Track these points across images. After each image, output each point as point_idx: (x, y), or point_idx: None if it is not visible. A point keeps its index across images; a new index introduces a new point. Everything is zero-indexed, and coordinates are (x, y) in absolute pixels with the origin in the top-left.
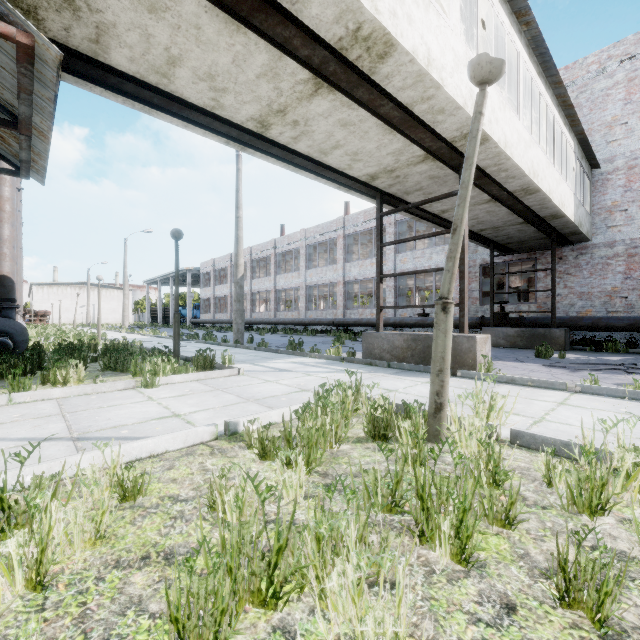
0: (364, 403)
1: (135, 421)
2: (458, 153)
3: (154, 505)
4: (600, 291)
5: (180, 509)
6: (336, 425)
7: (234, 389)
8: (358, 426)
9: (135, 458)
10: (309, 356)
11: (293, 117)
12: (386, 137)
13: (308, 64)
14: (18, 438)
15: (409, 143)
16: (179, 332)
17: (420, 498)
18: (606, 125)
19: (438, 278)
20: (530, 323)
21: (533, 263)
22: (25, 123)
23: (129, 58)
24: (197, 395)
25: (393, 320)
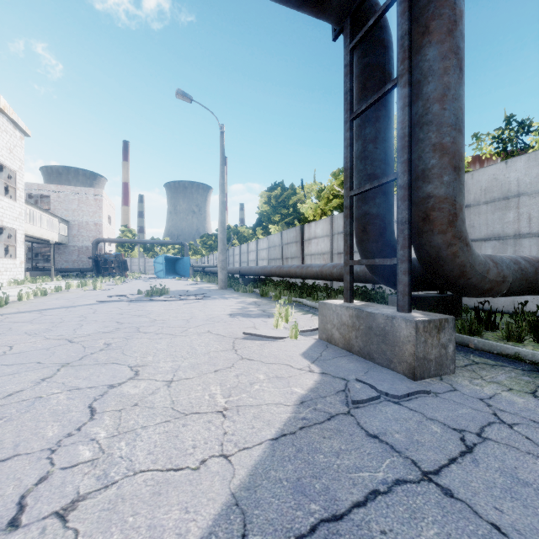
0: None
1: None
2: None
3: None
4: (71, 260)
5: None
6: None
7: None
8: None
9: None
10: None
11: None
12: None
13: None
14: None
15: None
16: None
17: None
18: (73, 210)
19: None
20: (47, 270)
21: None
22: None
23: None
24: None
25: None
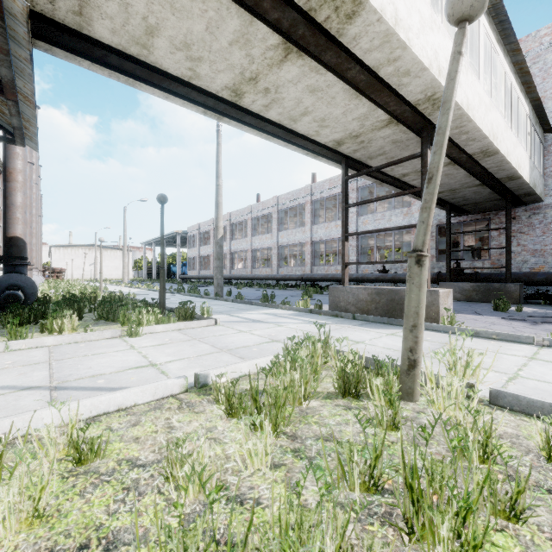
0: (333, 356)
1: (113, 370)
2: (421, 116)
3: (109, 471)
4: None
5: (136, 477)
6: (305, 381)
7: (210, 339)
8: (327, 380)
9: (103, 412)
10: (280, 308)
11: (264, 85)
12: (352, 102)
13: (278, 28)
14: (1, 386)
15: (374, 107)
16: (164, 286)
17: (409, 487)
18: None
19: (396, 238)
20: (485, 278)
21: (486, 223)
22: (9, 87)
23: (111, 30)
24: (175, 344)
25: (356, 276)
